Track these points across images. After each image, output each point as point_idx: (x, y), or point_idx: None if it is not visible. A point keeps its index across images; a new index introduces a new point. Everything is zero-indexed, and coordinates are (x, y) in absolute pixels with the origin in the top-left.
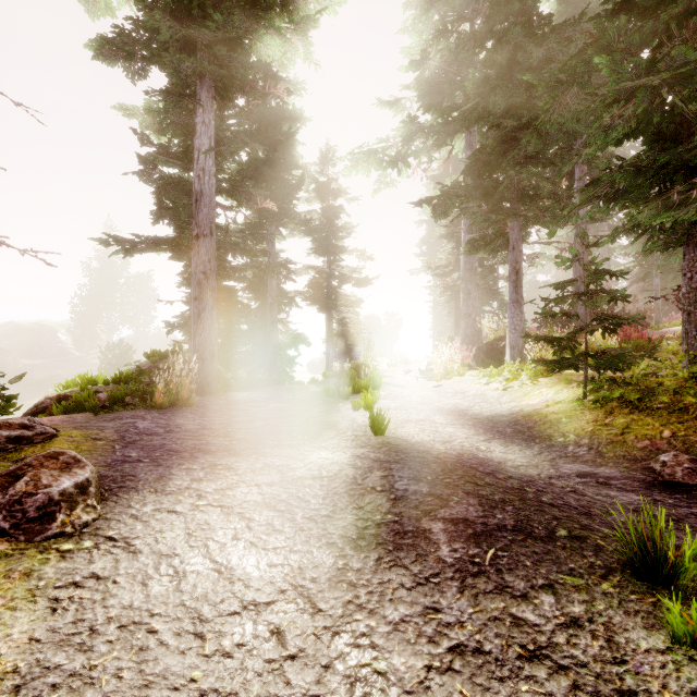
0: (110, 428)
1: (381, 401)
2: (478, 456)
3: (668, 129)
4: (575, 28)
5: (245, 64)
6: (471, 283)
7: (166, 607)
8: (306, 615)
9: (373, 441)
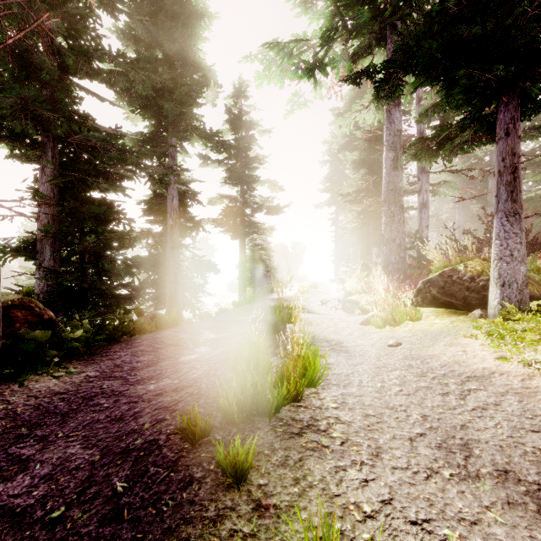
0: None
1: (348, 483)
2: None
3: None
4: None
5: None
6: (394, 205)
7: None
8: None
9: None
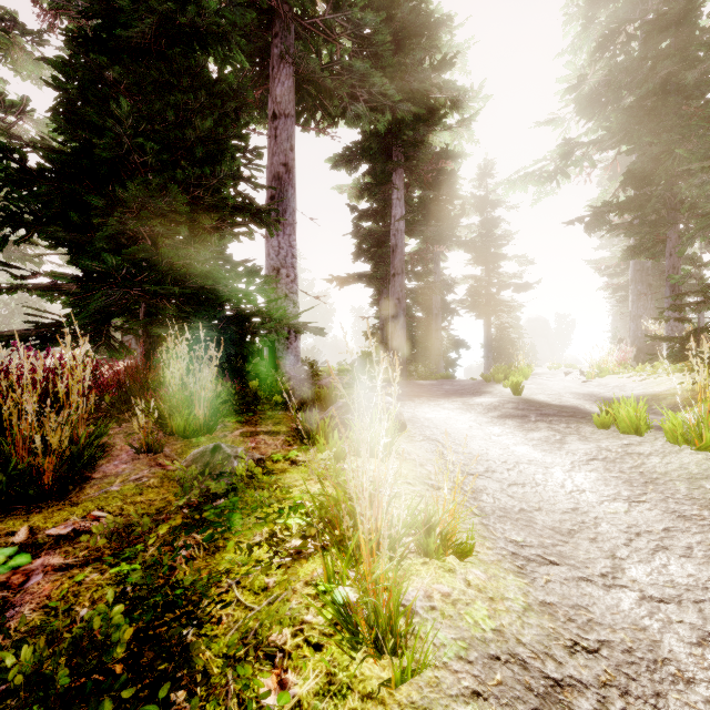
0: None
1: (526, 385)
2: (578, 407)
3: None
4: None
5: (425, 153)
6: (641, 284)
7: (434, 419)
8: (478, 425)
9: (512, 397)
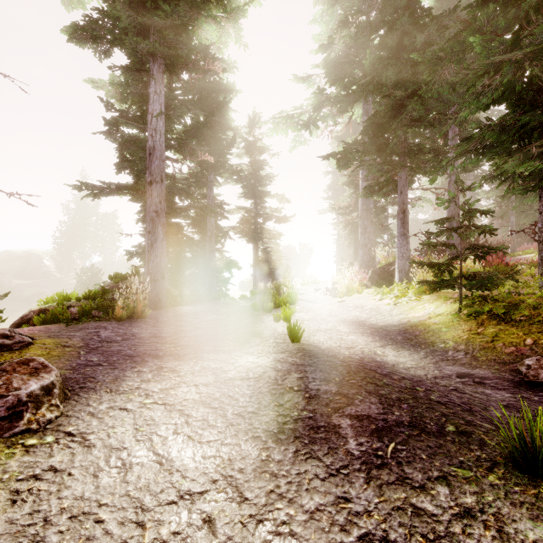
0: (77, 337)
1: (297, 314)
2: (376, 360)
3: (527, 95)
4: (450, 18)
5: (189, 46)
6: (367, 220)
7: (112, 497)
8: (234, 504)
9: (290, 347)
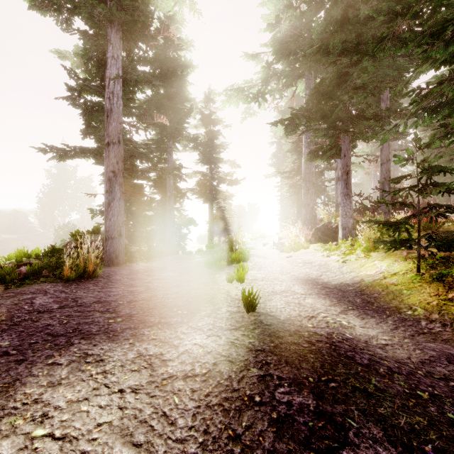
0: (4, 306)
1: (249, 272)
2: (346, 337)
3: None
4: None
5: (145, 13)
6: (309, 182)
7: None
8: None
9: (246, 320)
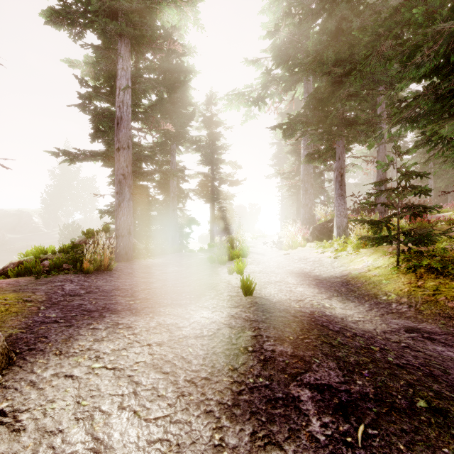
0: (42, 291)
1: (248, 266)
2: (326, 314)
3: None
4: (383, 4)
5: (152, 28)
6: (307, 183)
7: None
8: None
9: (243, 301)
